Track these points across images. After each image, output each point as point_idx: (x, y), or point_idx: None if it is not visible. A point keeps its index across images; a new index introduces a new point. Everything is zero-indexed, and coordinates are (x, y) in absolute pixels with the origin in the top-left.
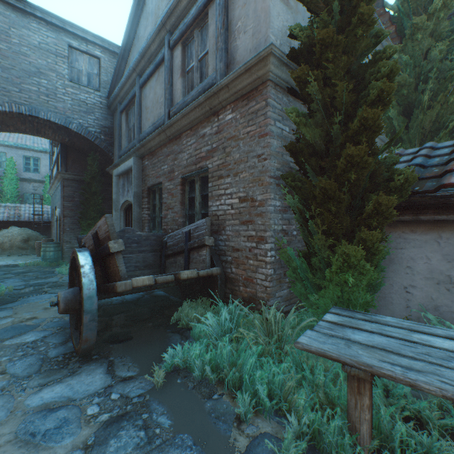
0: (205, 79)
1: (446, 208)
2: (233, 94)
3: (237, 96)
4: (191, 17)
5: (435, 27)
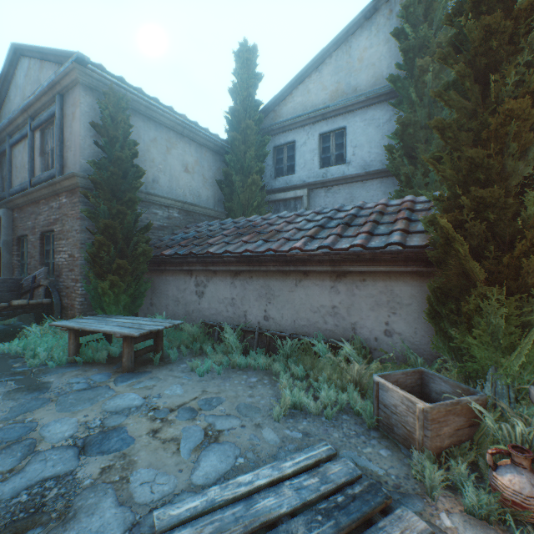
0: (52, 169)
1: (173, 264)
2: (64, 188)
3: (68, 190)
4: (44, 118)
5: (248, 138)
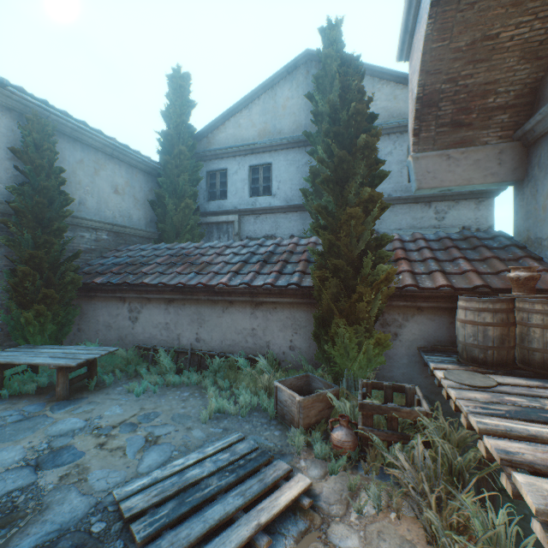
0: None
1: (105, 291)
2: None
3: None
4: None
5: (182, 163)
